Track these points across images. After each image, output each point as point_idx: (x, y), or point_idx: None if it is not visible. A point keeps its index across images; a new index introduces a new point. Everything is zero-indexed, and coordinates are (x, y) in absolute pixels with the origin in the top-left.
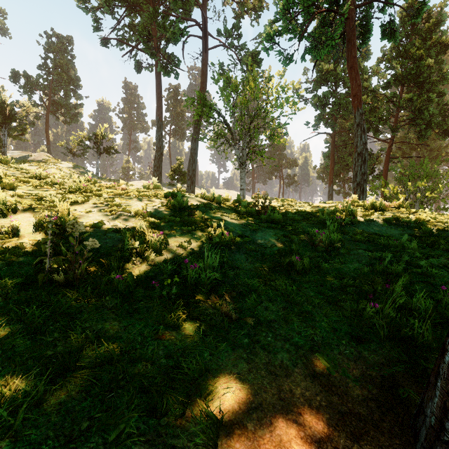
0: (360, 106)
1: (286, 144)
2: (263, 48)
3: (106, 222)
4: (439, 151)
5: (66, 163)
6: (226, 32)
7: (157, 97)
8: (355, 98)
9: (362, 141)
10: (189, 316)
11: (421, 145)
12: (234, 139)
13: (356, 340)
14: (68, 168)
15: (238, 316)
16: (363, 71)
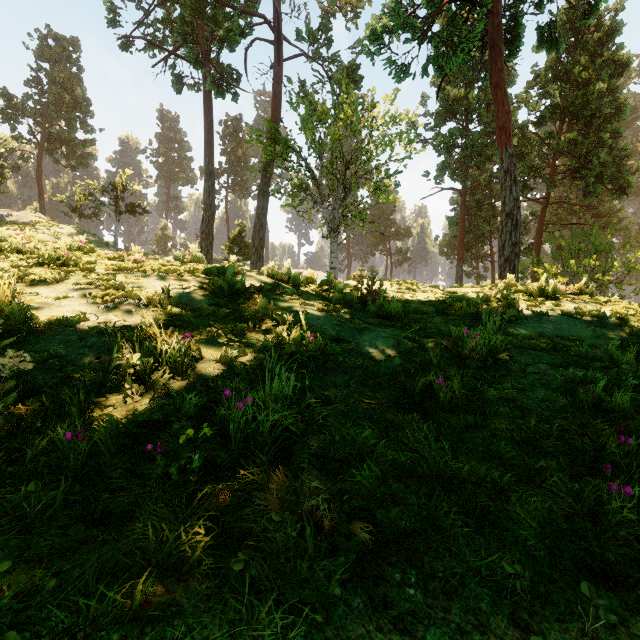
0: (509, 143)
1: (397, 202)
2: (366, 52)
3: (91, 316)
4: (609, 218)
5: (68, 226)
6: (310, 35)
7: (206, 128)
8: (502, 132)
9: (512, 195)
10: (225, 530)
11: (585, 208)
12: (322, 194)
13: (602, 582)
14: (69, 234)
15: (335, 523)
16: None
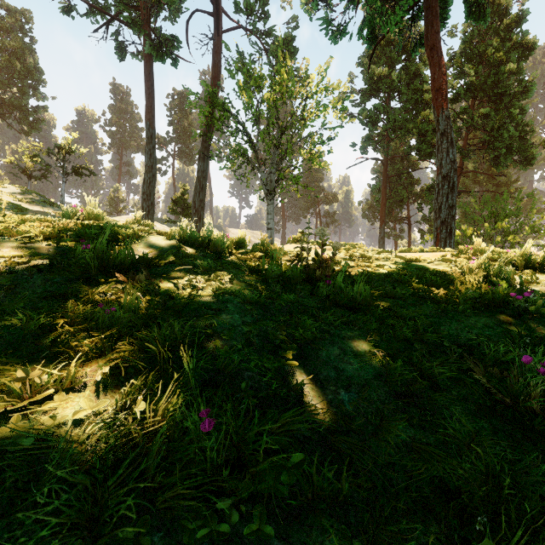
0: (445, 105)
1: (328, 169)
2: (303, 6)
3: None
4: (507, 187)
5: (12, 186)
6: (248, 6)
7: (147, 92)
8: (438, 94)
9: (449, 158)
10: None
11: (487, 179)
12: (259, 158)
13: None
14: (13, 193)
15: None
16: (423, 81)
